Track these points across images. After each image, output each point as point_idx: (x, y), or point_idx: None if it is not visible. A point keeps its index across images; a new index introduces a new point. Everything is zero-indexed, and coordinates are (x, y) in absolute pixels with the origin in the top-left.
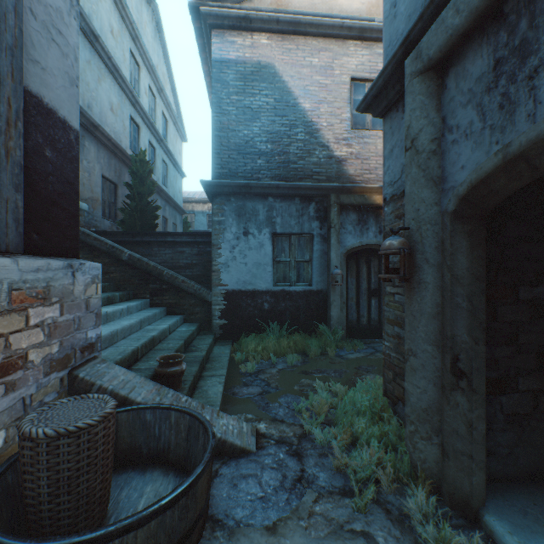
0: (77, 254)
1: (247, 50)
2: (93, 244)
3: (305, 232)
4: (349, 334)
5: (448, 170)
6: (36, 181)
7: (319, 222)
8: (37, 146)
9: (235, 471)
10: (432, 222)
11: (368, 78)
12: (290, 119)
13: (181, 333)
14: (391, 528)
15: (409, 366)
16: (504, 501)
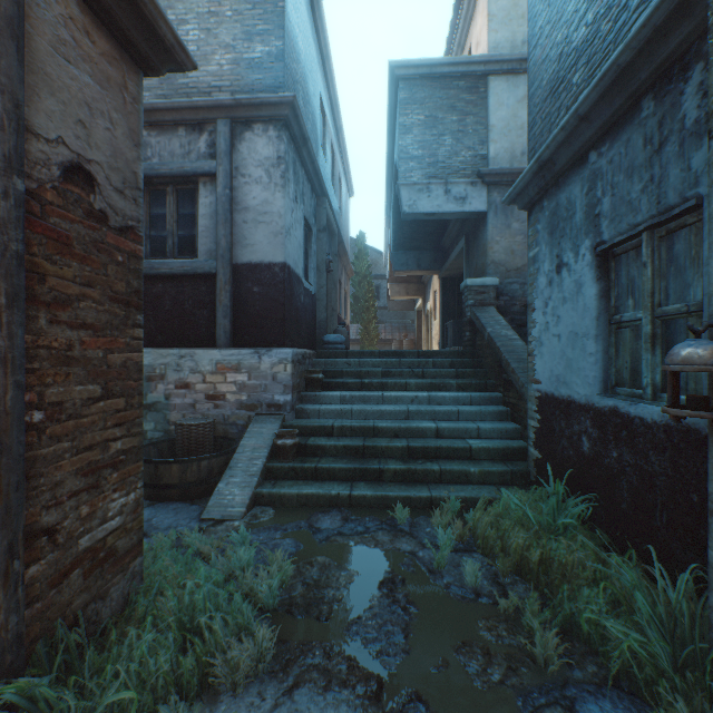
0: (282, 344)
1: None
2: (476, 324)
3: (670, 204)
4: None
5: None
6: (247, 308)
7: None
8: (248, 289)
9: (188, 509)
10: None
11: None
12: None
13: (444, 441)
14: None
15: None
16: None
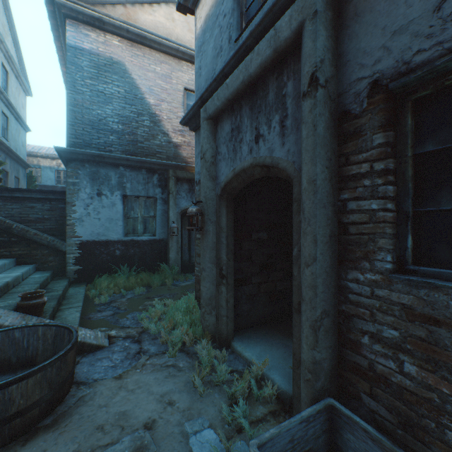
0: None
1: (101, 45)
2: None
3: (150, 196)
4: (184, 270)
5: (218, 174)
6: None
7: (161, 189)
8: None
9: (93, 358)
10: (212, 199)
11: None
12: (138, 108)
13: (35, 279)
14: (188, 359)
15: (202, 277)
16: (242, 336)
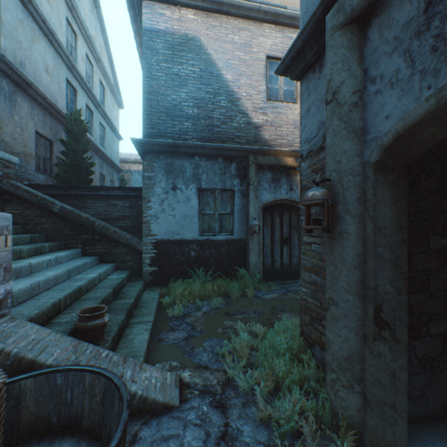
0: None
1: (175, 23)
2: (23, 196)
3: (227, 188)
4: (265, 277)
5: (370, 121)
6: None
7: (239, 179)
8: None
9: (156, 432)
10: (353, 173)
11: (281, 57)
12: (214, 88)
13: (111, 281)
14: None
15: (330, 315)
16: (422, 446)
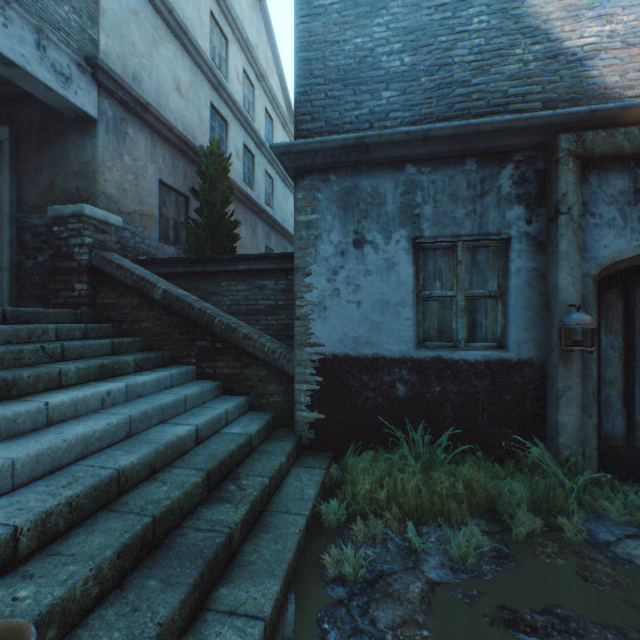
0: None
1: None
2: (116, 275)
3: (489, 232)
4: (604, 467)
5: None
6: None
7: (523, 206)
8: None
9: None
10: None
11: None
12: None
13: (219, 444)
14: None
15: None
16: None
